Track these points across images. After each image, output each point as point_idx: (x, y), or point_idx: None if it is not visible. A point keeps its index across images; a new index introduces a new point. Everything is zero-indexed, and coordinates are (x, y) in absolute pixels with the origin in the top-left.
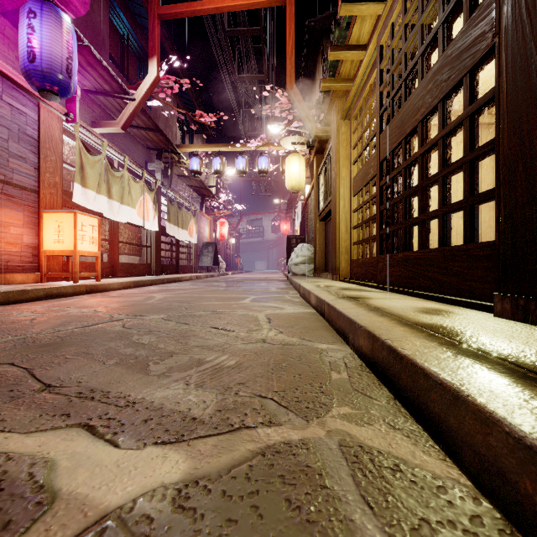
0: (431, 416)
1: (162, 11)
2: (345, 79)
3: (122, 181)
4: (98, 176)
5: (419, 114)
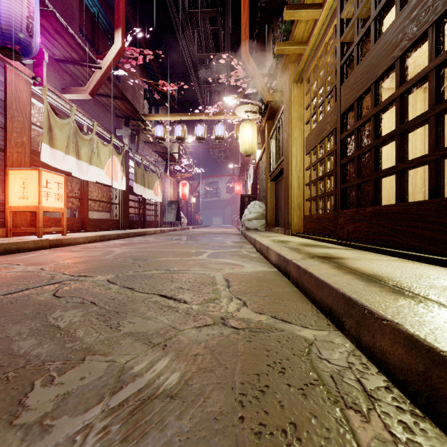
0: None
1: None
2: (298, 42)
3: (91, 144)
4: (67, 138)
5: (397, 49)
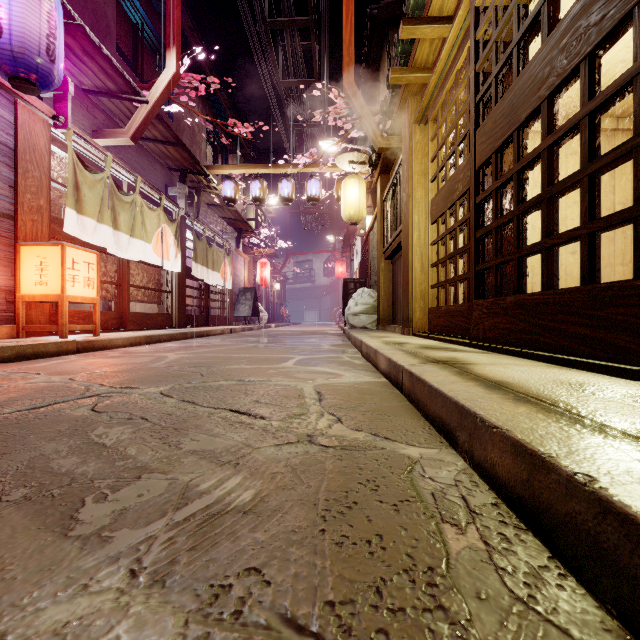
0: None
1: None
2: (421, 68)
3: (133, 208)
4: (100, 200)
5: (543, 87)
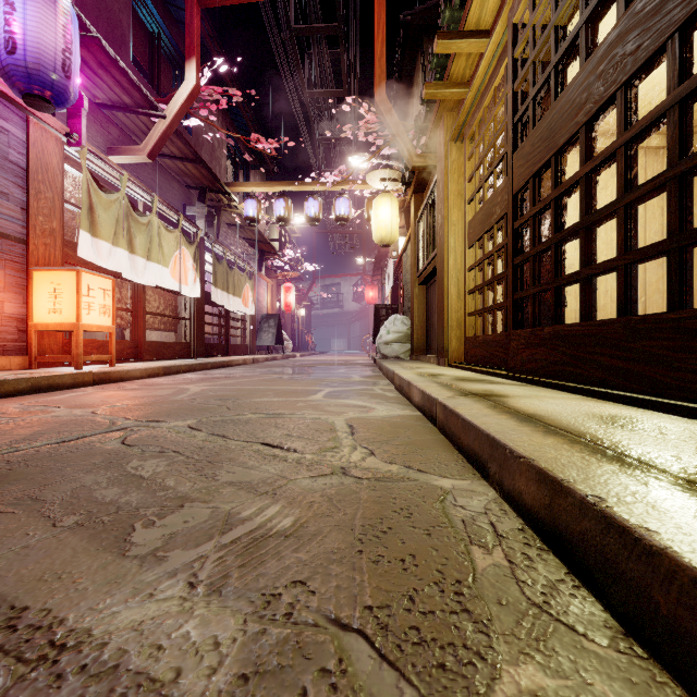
0: None
1: None
2: (457, 83)
3: (150, 230)
4: (115, 222)
5: (581, 114)
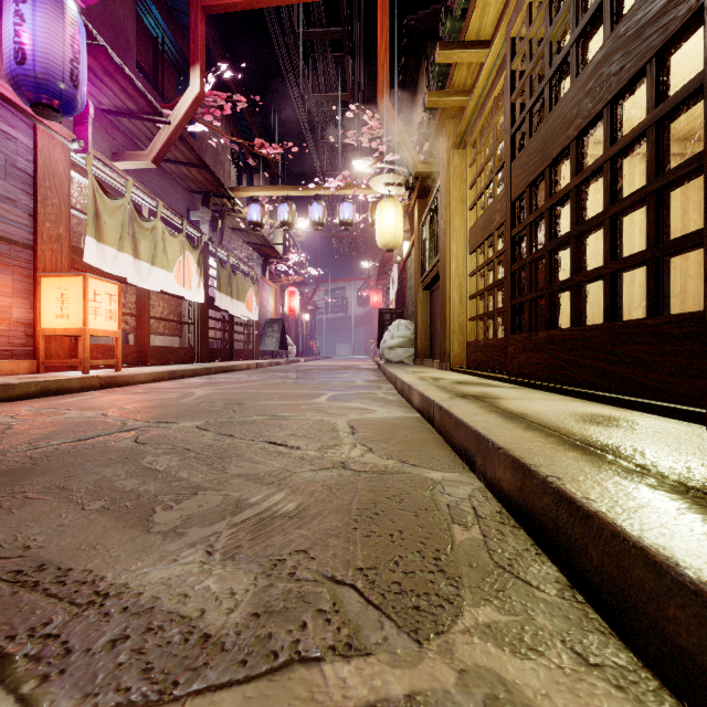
0: (668, 650)
1: (208, 2)
2: (459, 91)
3: (154, 235)
4: (120, 227)
5: (572, 128)
